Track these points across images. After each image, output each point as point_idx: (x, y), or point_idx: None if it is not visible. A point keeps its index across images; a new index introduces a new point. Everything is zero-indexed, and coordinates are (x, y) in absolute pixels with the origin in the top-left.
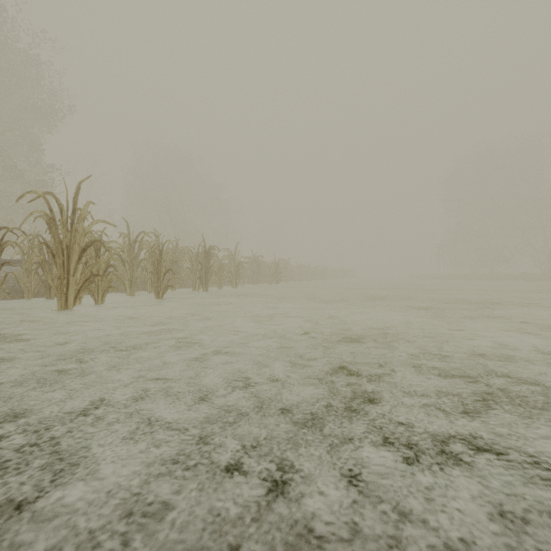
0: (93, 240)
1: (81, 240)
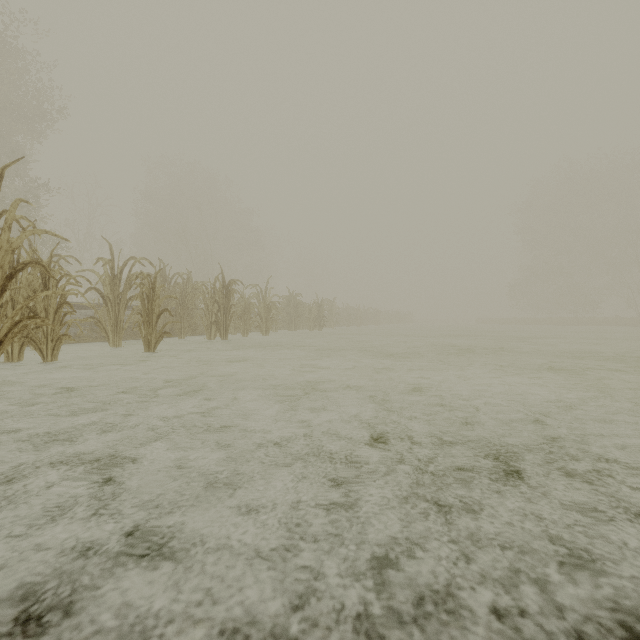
0: (27, 261)
1: (5, 260)
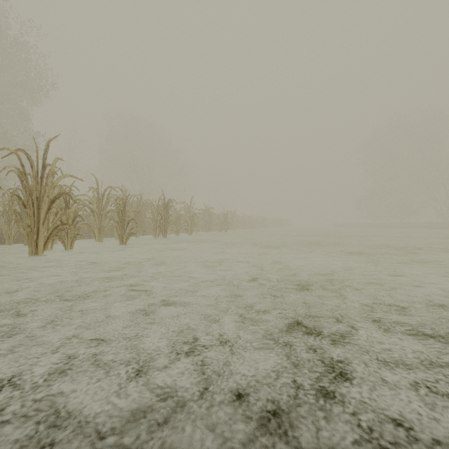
0: (61, 192)
1: (50, 192)
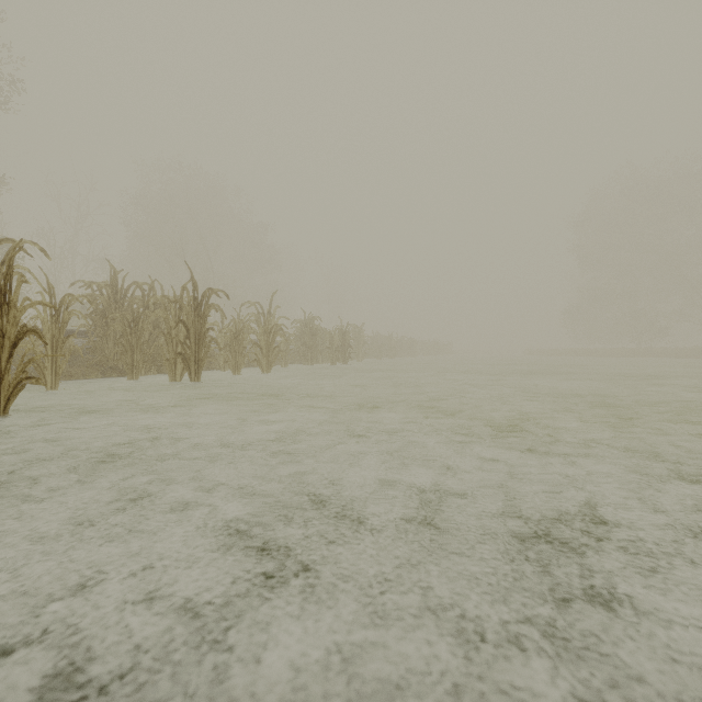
0: None
1: None
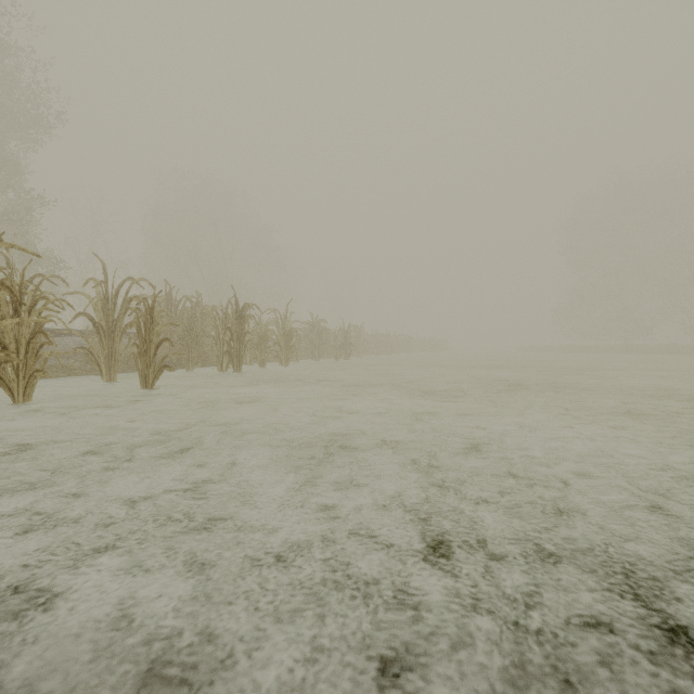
0: None
1: None
